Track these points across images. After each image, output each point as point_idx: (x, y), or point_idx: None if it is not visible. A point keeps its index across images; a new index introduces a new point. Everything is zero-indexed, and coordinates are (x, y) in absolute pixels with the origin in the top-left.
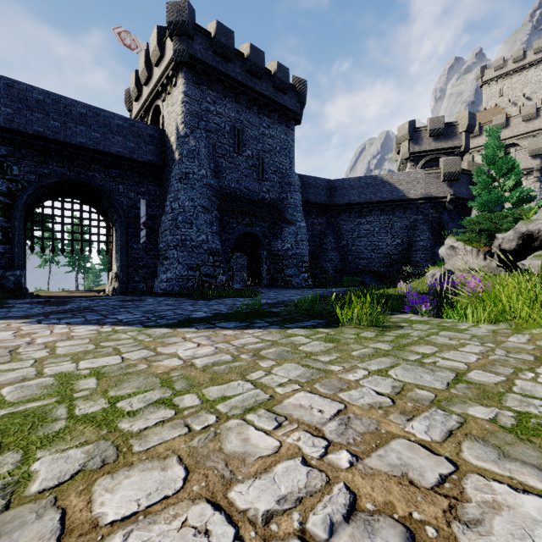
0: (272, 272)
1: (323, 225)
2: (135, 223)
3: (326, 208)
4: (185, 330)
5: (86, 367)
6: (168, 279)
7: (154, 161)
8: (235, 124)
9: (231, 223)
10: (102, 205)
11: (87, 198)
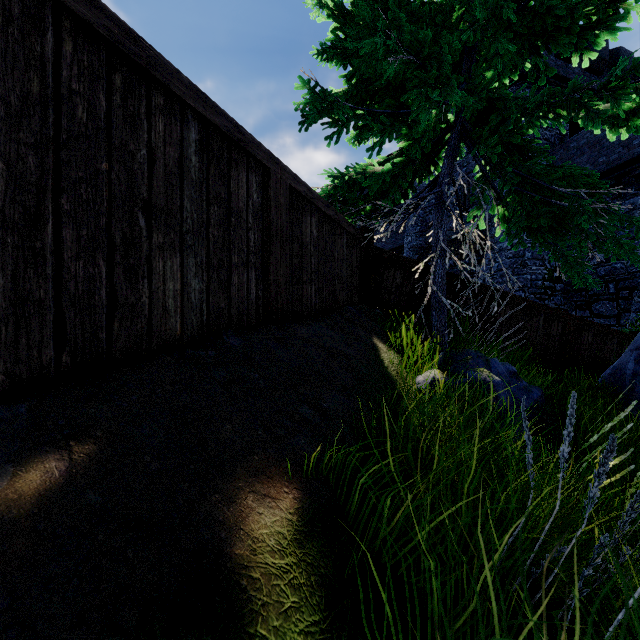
0: None
1: None
2: None
3: None
4: None
5: None
6: None
7: None
8: None
9: None
10: None
11: None
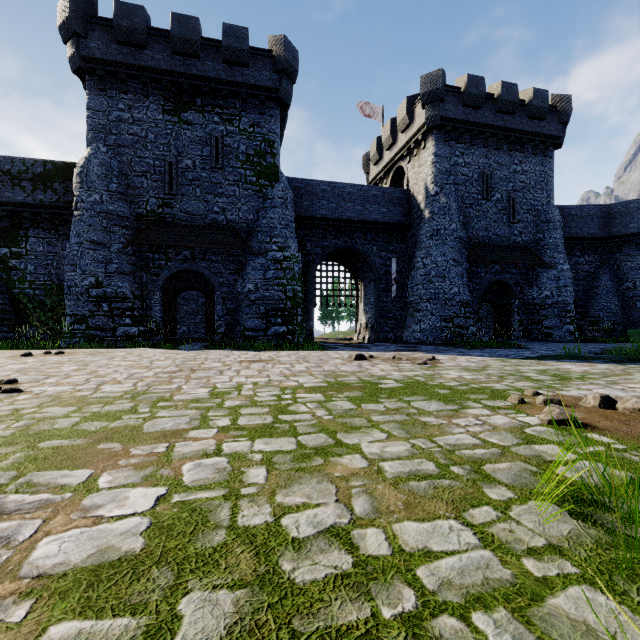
0: (524, 323)
1: (592, 264)
2: (385, 279)
3: (597, 242)
4: (546, 361)
5: (534, 368)
6: (422, 330)
7: (401, 221)
8: (483, 170)
9: (479, 272)
10: (355, 265)
11: (342, 260)
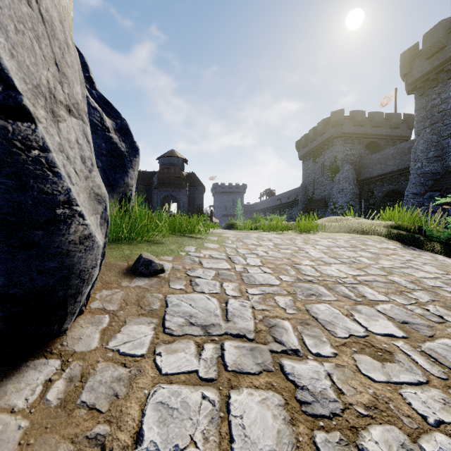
0: None
1: None
2: None
3: None
4: None
5: None
6: None
7: None
8: None
9: None
10: None
11: None
